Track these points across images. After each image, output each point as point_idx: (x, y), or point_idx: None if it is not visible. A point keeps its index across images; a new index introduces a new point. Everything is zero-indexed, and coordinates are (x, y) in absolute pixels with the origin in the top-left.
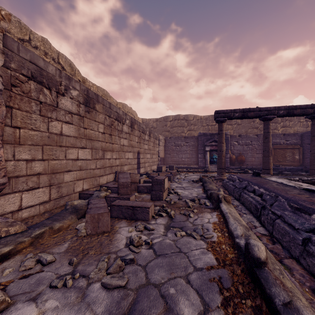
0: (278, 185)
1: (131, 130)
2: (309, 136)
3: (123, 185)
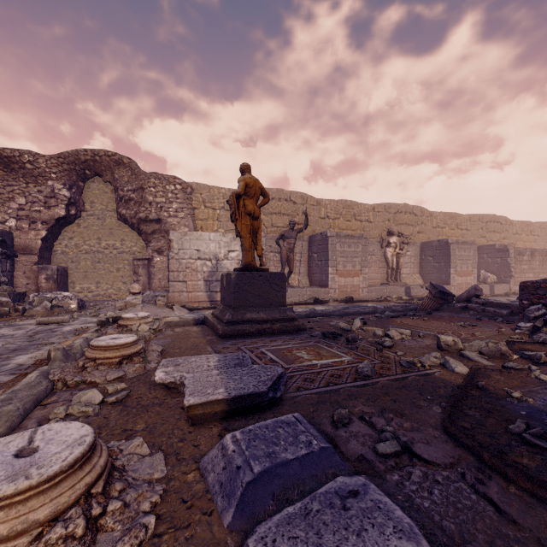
0: None
1: None
2: None
3: None
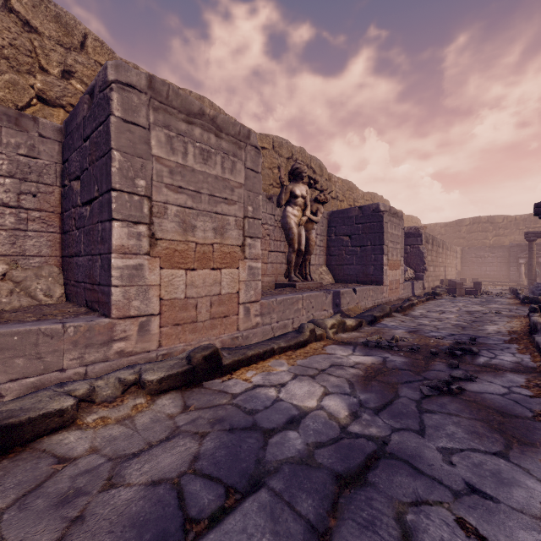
0: None
1: (442, 250)
2: None
3: (458, 283)
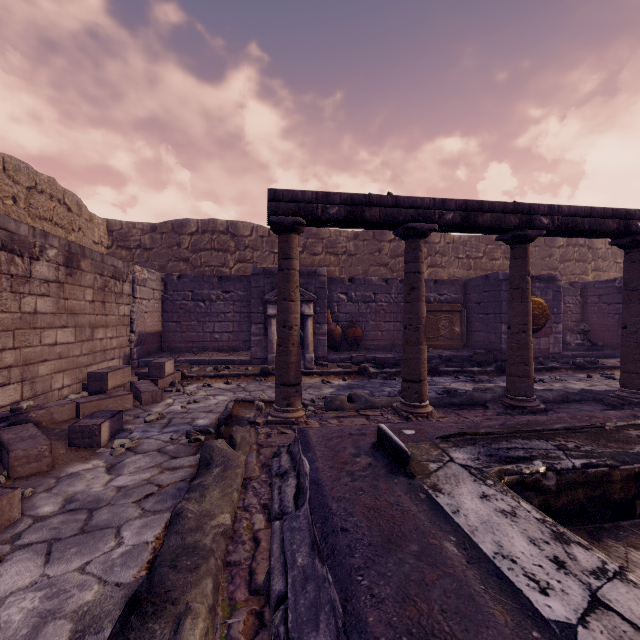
0: None
1: None
2: (479, 286)
3: None
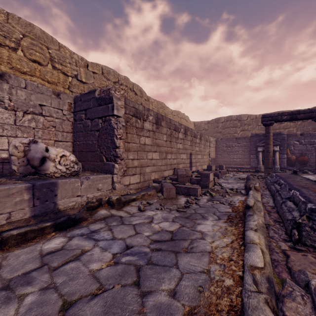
0: (301, 179)
1: (185, 136)
2: None
3: (181, 176)
